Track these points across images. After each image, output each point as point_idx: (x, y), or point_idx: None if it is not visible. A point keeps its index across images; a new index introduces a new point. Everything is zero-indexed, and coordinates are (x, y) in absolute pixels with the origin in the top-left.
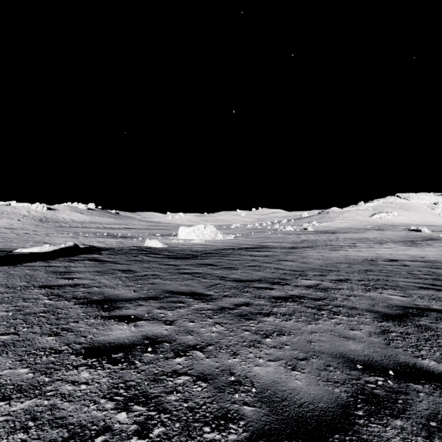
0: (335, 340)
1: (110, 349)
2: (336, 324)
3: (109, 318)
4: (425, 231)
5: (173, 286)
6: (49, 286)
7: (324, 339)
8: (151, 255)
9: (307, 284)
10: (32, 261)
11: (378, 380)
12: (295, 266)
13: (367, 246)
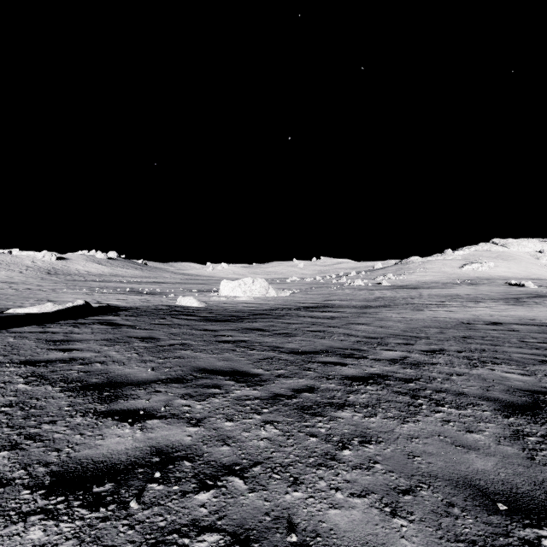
0: (450, 451)
1: (93, 474)
2: (444, 421)
3: (105, 414)
4: (529, 286)
5: (207, 361)
6: (33, 362)
7: (432, 450)
8: (183, 317)
9: (390, 357)
10: (24, 325)
11: (542, 537)
12: (370, 331)
13: (460, 305)
